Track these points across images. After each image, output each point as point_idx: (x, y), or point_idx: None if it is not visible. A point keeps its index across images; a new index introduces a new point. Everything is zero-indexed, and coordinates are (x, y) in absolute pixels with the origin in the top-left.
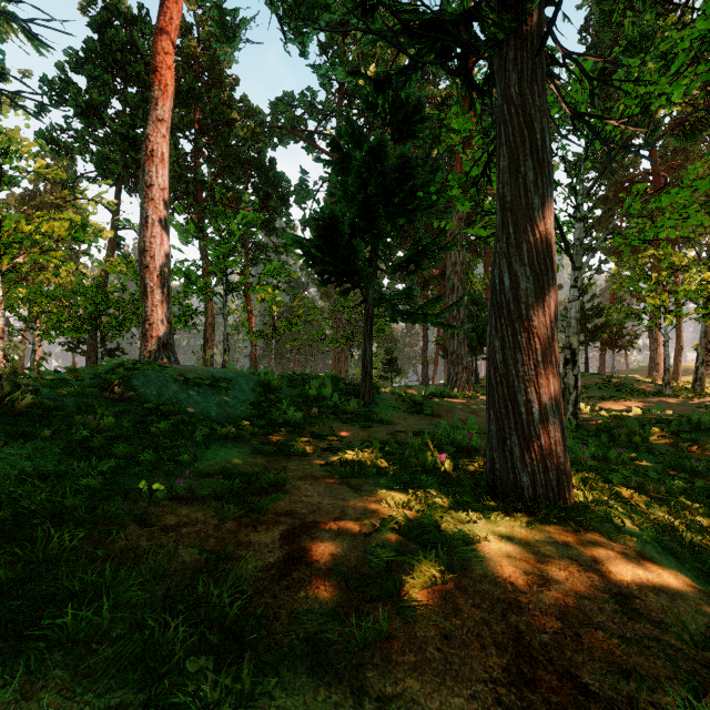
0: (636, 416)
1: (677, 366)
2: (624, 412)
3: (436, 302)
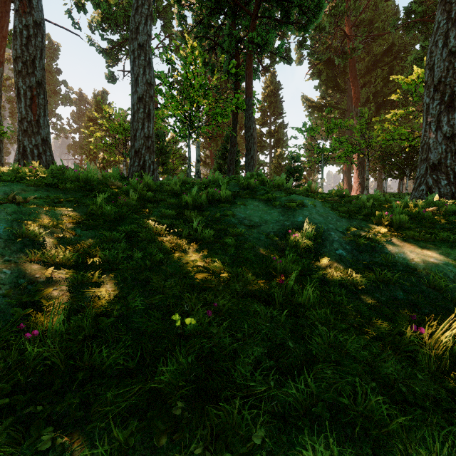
0: None
1: None
2: None
3: None
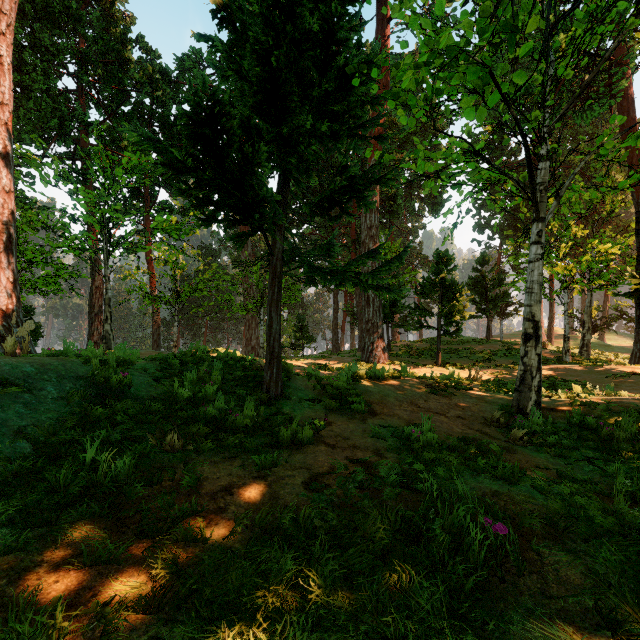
0: (602, 402)
1: (550, 331)
2: (585, 396)
3: (371, 255)
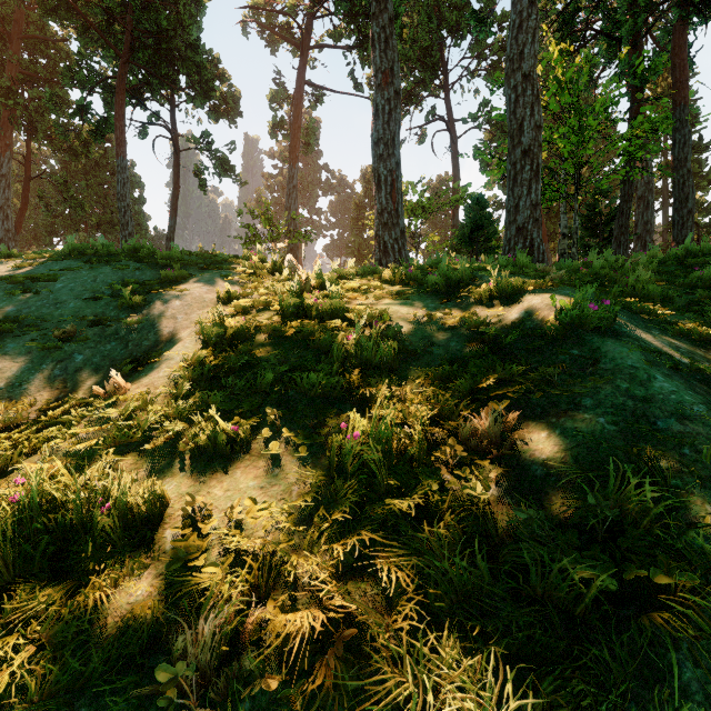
0: None
1: None
2: None
3: None
